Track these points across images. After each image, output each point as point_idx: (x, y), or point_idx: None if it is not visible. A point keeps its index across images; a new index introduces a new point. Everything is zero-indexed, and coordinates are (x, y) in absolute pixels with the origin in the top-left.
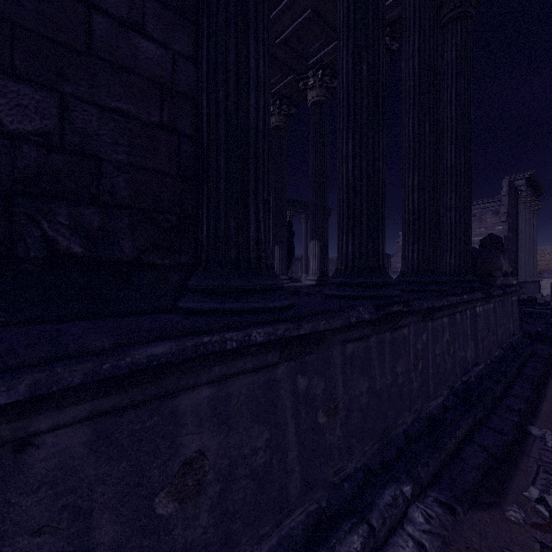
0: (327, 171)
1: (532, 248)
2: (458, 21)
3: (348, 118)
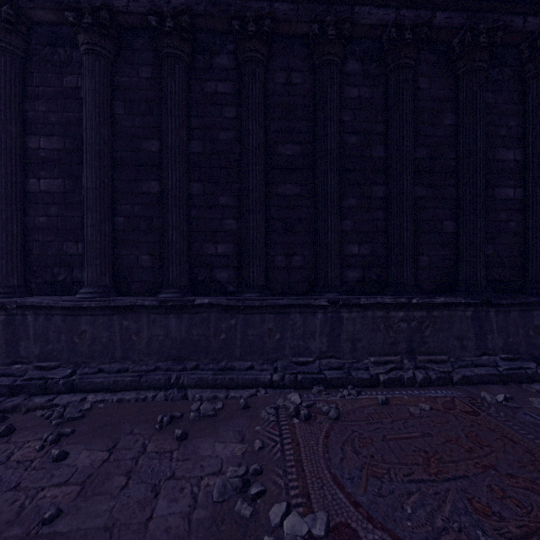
0: None
1: None
2: None
3: None
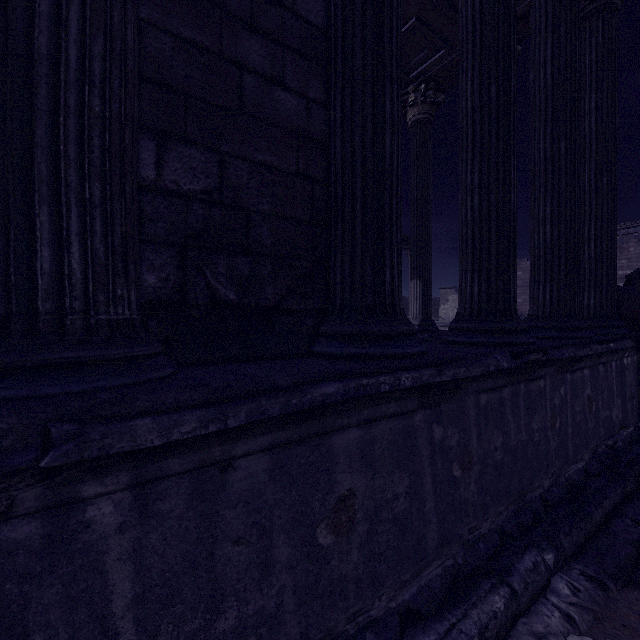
0: (430, 199)
1: None
2: (599, 16)
3: (474, 146)
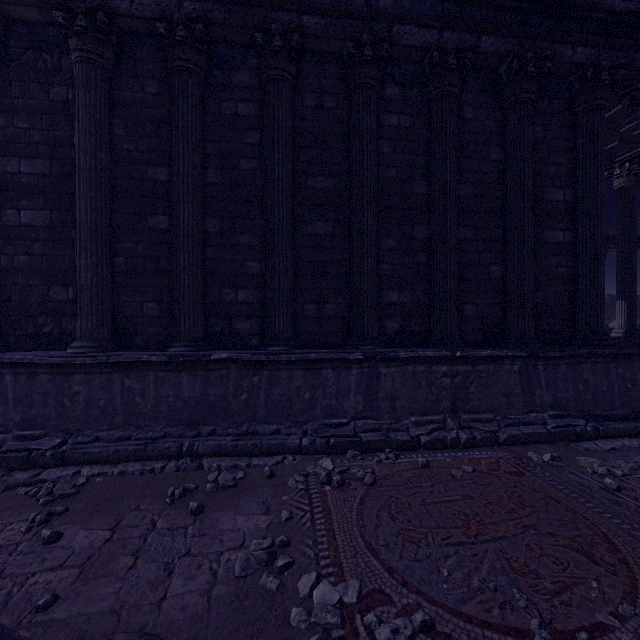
0: (635, 242)
1: None
2: None
3: None
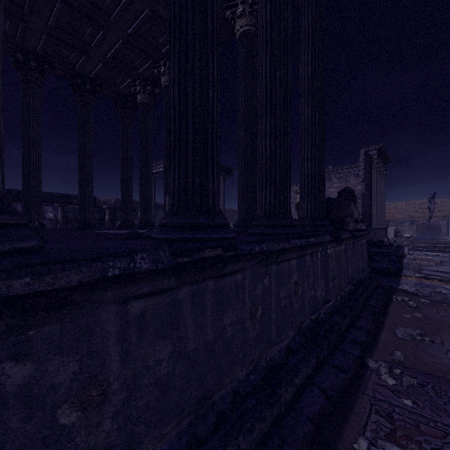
0: None
1: (382, 203)
2: None
3: (175, 37)
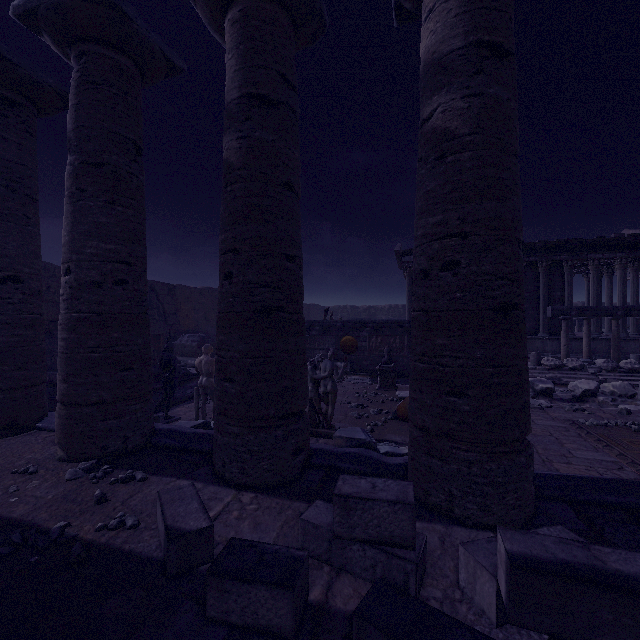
0: None
1: None
2: None
3: None
